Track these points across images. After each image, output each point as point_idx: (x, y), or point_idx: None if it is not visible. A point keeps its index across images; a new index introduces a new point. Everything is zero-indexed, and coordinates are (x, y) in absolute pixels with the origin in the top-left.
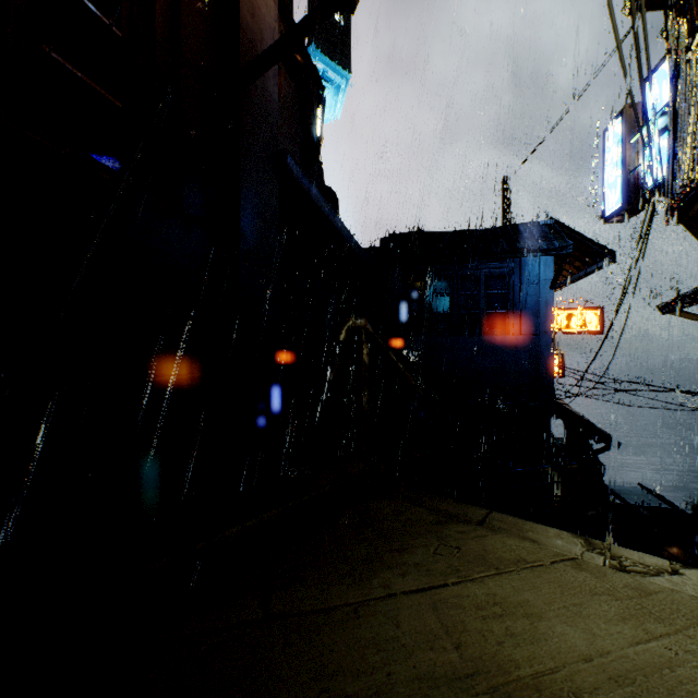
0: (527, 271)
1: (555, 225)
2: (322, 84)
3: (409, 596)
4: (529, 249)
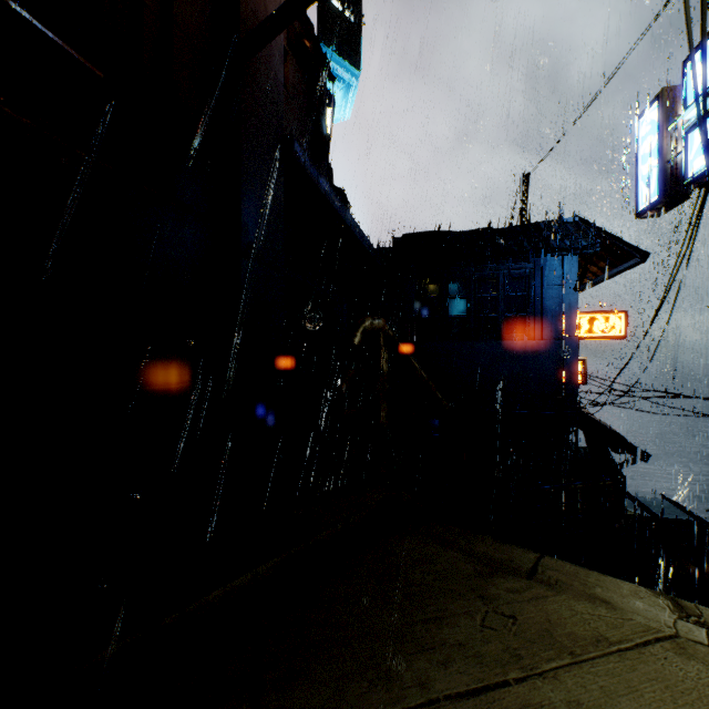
0: (549, 271)
1: (580, 222)
2: (332, 74)
3: (457, 703)
4: (553, 248)
